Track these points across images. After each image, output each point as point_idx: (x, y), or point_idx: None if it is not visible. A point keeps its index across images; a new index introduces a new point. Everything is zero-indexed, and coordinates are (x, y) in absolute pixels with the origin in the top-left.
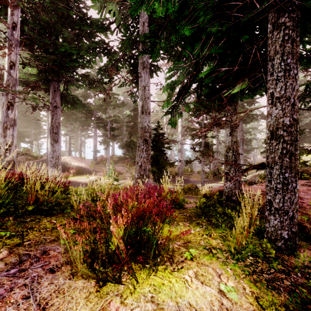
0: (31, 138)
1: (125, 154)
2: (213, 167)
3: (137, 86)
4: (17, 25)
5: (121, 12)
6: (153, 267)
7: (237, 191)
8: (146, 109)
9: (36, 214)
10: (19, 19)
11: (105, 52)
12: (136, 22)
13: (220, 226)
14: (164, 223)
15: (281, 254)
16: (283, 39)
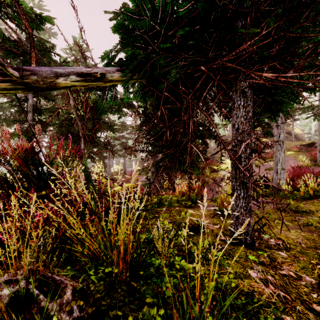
0: None
1: None
2: None
3: (5, 123)
4: None
5: None
6: None
7: None
8: None
9: None
10: None
11: None
12: None
13: None
14: None
15: None
16: None
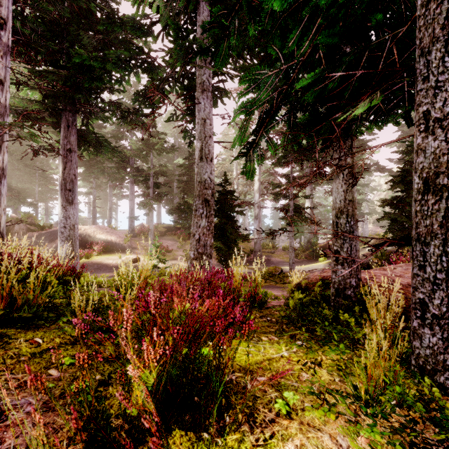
0: (35, 198)
1: (176, 222)
2: (305, 242)
3: (193, 119)
4: (7, 22)
5: (169, 6)
6: (216, 440)
7: (355, 280)
8: (208, 154)
9: (6, 328)
10: (11, 14)
11: (145, 67)
12: (191, 22)
13: (331, 342)
14: (236, 348)
15: (444, 397)
16: (447, 15)
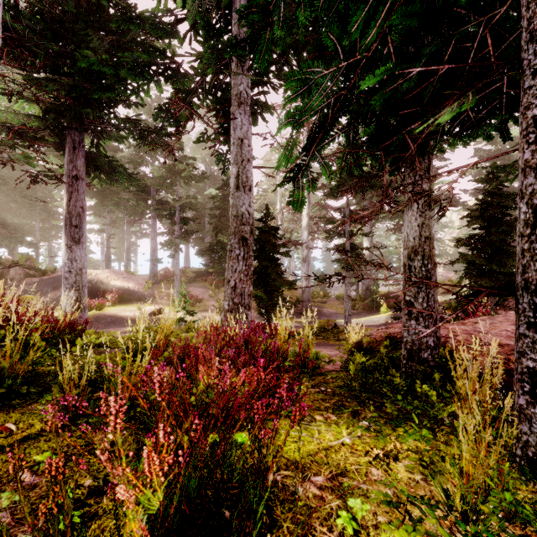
0: (36, 236)
1: (208, 265)
2: (364, 289)
3: (228, 140)
4: None
5: None
6: None
7: (432, 340)
8: (245, 181)
9: None
10: (1, 7)
11: (168, 74)
12: (226, 21)
13: (406, 423)
14: (283, 441)
15: None
16: None
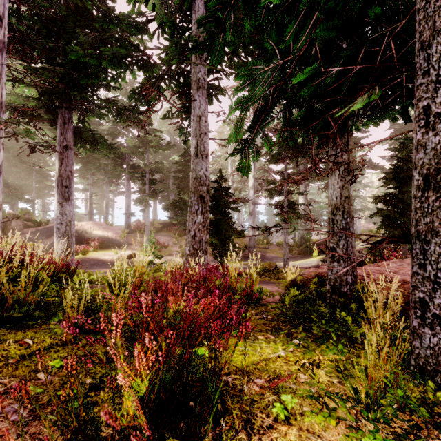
0: (32, 194)
1: (172, 218)
2: (299, 238)
3: (189, 117)
4: (3, 18)
5: (165, 3)
6: None
7: (351, 278)
8: (203, 150)
9: None
10: (7, 11)
11: (140, 64)
12: (187, 20)
13: (328, 341)
14: (233, 350)
15: None
16: None
